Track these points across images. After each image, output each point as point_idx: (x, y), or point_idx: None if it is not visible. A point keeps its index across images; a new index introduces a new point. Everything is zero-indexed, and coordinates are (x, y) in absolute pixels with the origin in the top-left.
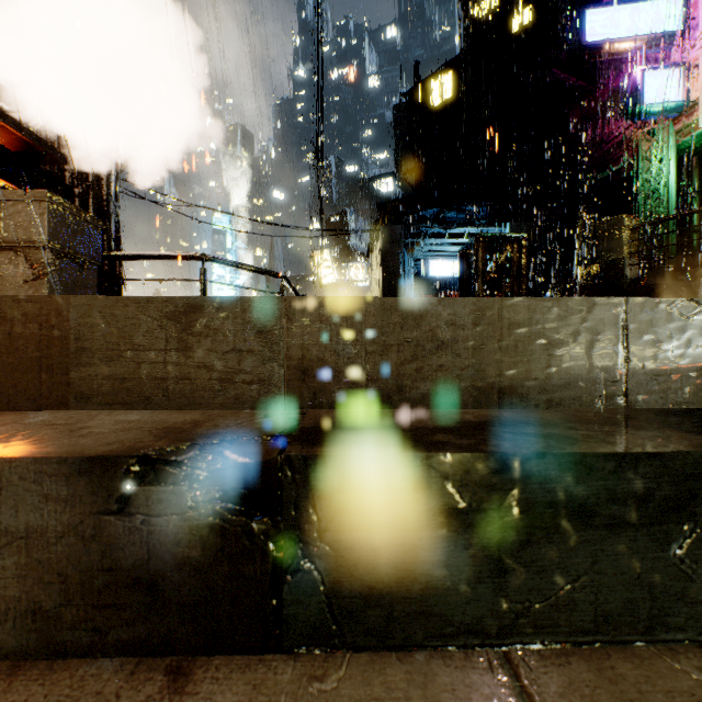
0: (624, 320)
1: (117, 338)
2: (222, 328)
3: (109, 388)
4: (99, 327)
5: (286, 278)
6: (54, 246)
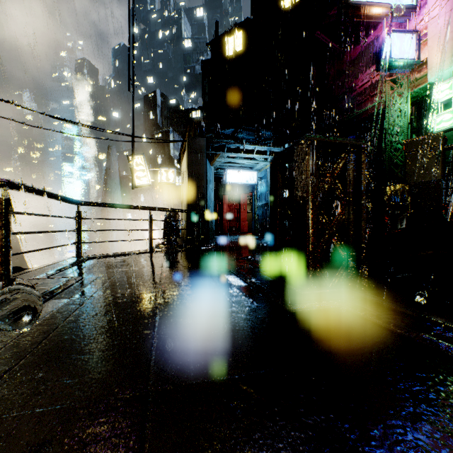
0: None
1: None
2: None
3: None
4: None
5: (18, 185)
6: None
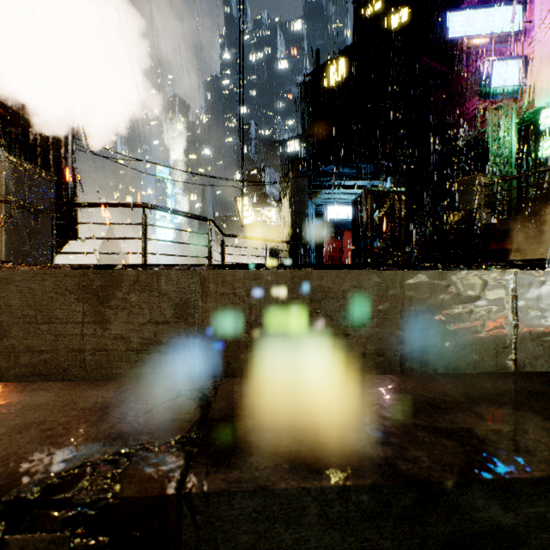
0: (514, 291)
1: (35, 311)
2: (138, 301)
3: (26, 360)
4: (16, 300)
5: (213, 221)
6: (11, 199)
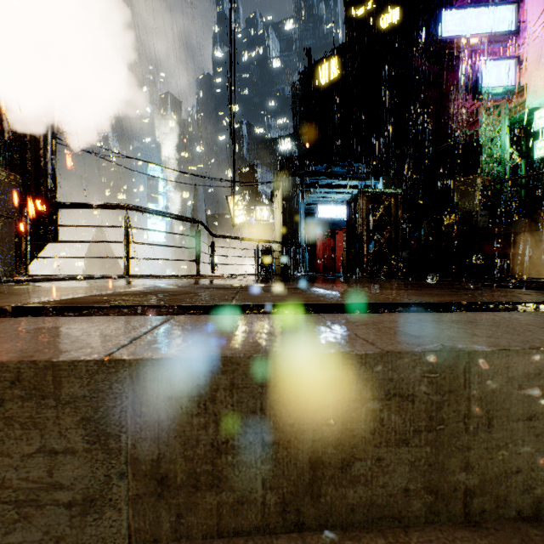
0: None
1: None
2: (19, 415)
3: None
4: None
5: (202, 222)
6: None
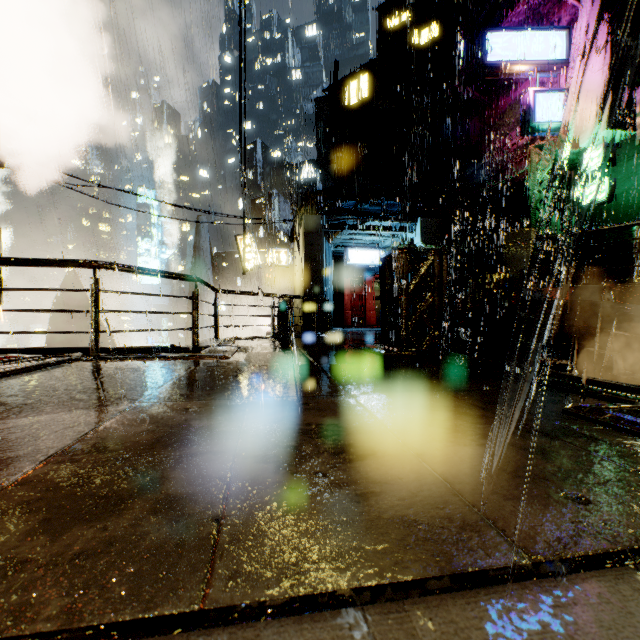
0: None
1: None
2: None
3: None
4: None
5: (201, 279)
6: None
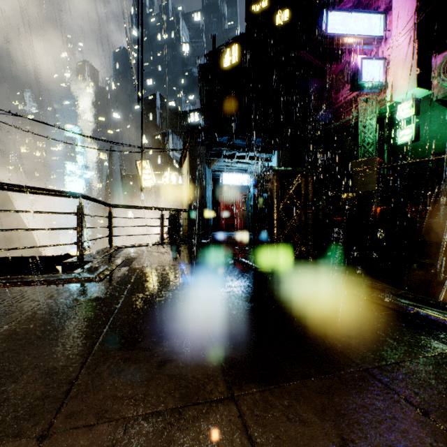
0: None
1: None
2: None
3: None
4: None
5: (87, 196)
6: None
